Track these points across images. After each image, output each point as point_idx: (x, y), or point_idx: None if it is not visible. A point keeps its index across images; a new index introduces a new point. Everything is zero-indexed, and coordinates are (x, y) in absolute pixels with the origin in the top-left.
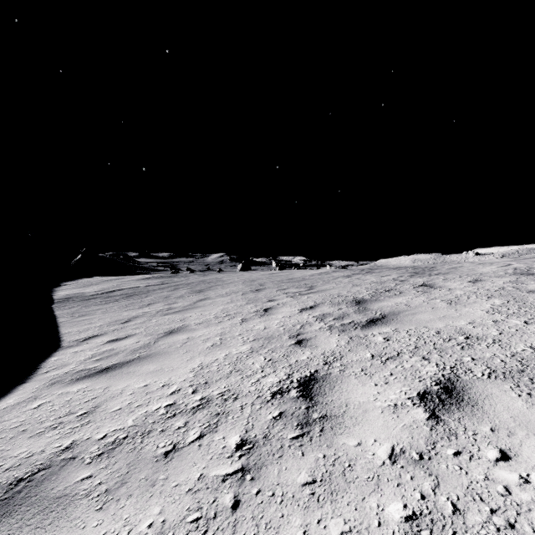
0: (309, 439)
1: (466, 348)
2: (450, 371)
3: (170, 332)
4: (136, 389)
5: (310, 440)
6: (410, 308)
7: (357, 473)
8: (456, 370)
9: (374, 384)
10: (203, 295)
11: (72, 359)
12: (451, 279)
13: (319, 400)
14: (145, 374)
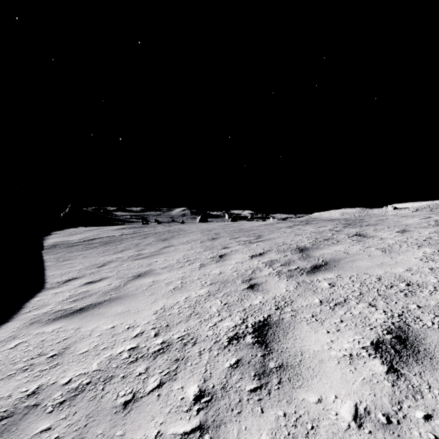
0: (268, 392)
1: (410, 295)
2: (399, 319)
3: (138, 275)
4: (104, 331)
5: (268, 393)
6: (349, 255)
7: (322, 438)
8: (405, 318)
9: (327, 332)
10: (168, 243)
11: (52, 300)
12: (381, 230)
13: (274, 348)
14: (113, 316)
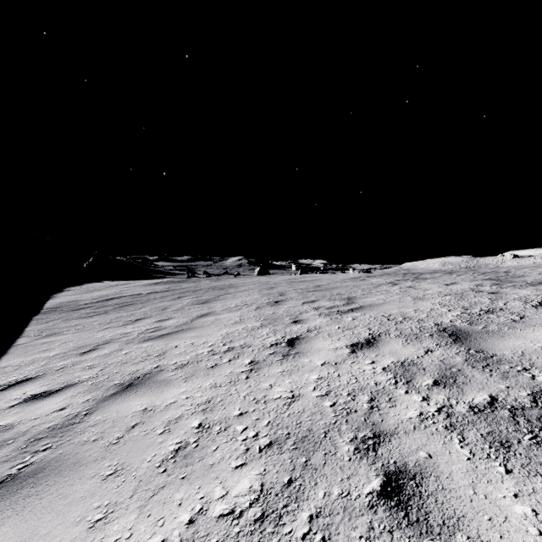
0: None
1: None
2: None
3: (128, 384)
4: None
5: None
6: None
7: None
8: None
9: None
10: (207, 308)
11: None
12: None
13: None
14: None
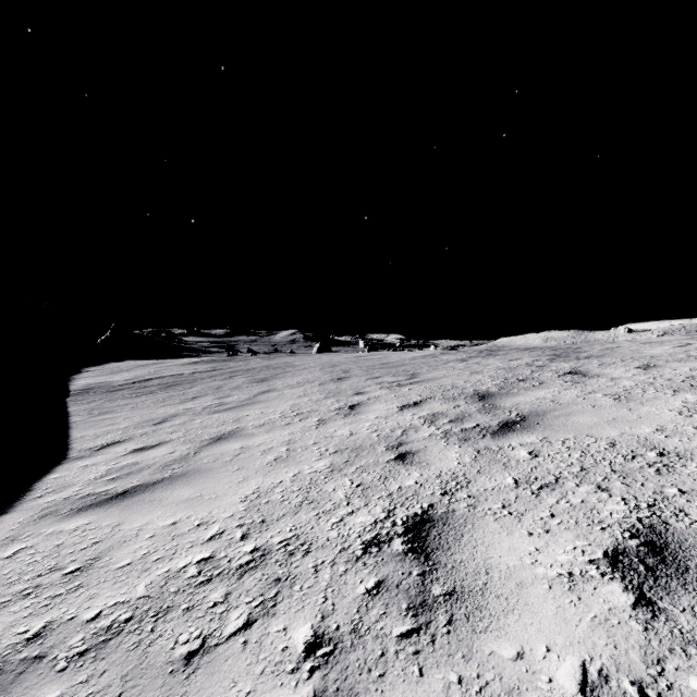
0: (430, 639)
1: (665, 471)
2: (650, 512)
3: (218, 438)
4: (159, 530)
5: (432, 641)
6: (560, 405)
7: None
8: (660, 511)
9: (528, 533)
10: (267, 385)
11: (78, 478)
12: (611, 364)
13: (441, 560)
14: (175, 504)
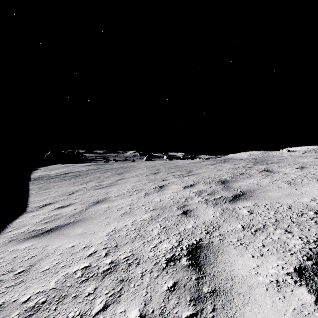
0: None
1: None
2: (315, 245)
3: (97, 202)
4: (65, 250)
5: None
6: (261, 187)
7: None
8: None
9: (252, 256)
10: (121, 176)
11: (29, 221)
12: (283, 167)
13: (207, 271)
14: (74, 236)
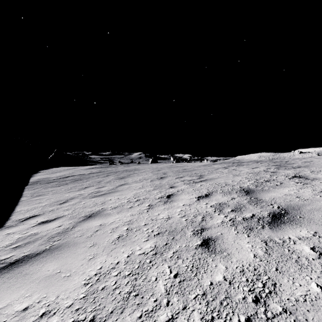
0: None
1: None
2: None
3: (89, 216)
4: (10, 318)
5: None
6: (306, 201)
7: None
8: None
9: None
10: (124, 181)
11: None
12: (319, 171)
13: None
14: (38, 281)
